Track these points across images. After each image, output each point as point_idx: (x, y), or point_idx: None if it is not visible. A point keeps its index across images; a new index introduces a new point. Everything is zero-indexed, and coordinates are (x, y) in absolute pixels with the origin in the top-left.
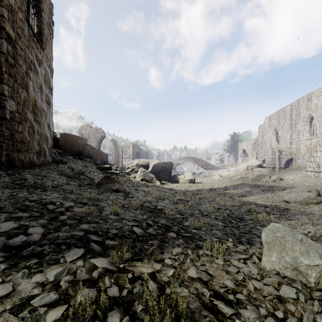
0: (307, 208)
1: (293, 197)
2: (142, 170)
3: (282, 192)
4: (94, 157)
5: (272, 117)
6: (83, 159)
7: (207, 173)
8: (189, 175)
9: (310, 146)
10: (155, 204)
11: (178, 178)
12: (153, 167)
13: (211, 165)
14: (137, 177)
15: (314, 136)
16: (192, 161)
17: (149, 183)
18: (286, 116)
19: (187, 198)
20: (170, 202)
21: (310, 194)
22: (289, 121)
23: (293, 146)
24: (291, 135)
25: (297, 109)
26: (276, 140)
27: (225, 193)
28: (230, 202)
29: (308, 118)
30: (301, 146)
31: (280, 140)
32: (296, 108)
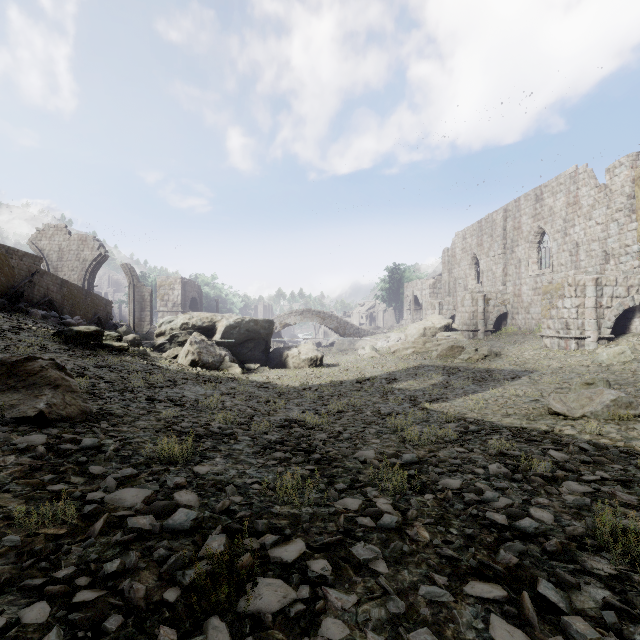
0: (639, 439)
1: (572, 402)
2: (196, 338)
3: (517, 384)
4: (68, 307)
5: (468, 233)
6: (25, 311)
7: (346, 343)
8: (311, 349)
9: (550, 286)
10: (181, 480)
11: (286, 357)
12: (225, 331)
13: (353, 328)
14: (181, 356)
15: (547, 270)
16: (315, 319)
17: (213, 372)
18: (495, 231)
19: (309, 419)
20: (255, 441)
21: (617, 395)
22: (501, 239)
23: (508, 288)
24: (504, 268)
25: (515, 217)
26: (476, 277)
27: (394, 392)
28: (433, 429)
29: (537, 236)
30: (524, 289)
31: (483, 277)
32: (513, 216)
